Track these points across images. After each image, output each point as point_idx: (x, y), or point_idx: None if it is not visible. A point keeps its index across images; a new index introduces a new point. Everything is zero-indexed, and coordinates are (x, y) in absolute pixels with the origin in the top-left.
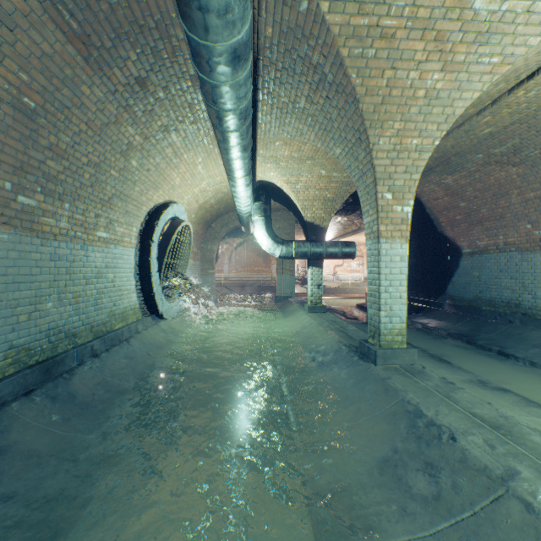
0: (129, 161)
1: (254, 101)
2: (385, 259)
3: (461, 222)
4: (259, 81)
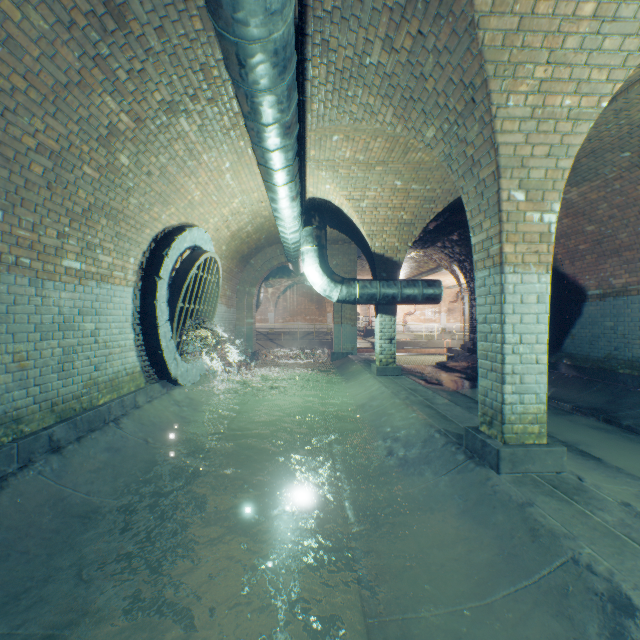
0: (115, 155)
1: (300, 61)
2: (512, 299)
3: (586, 253)
4: (307, 18)
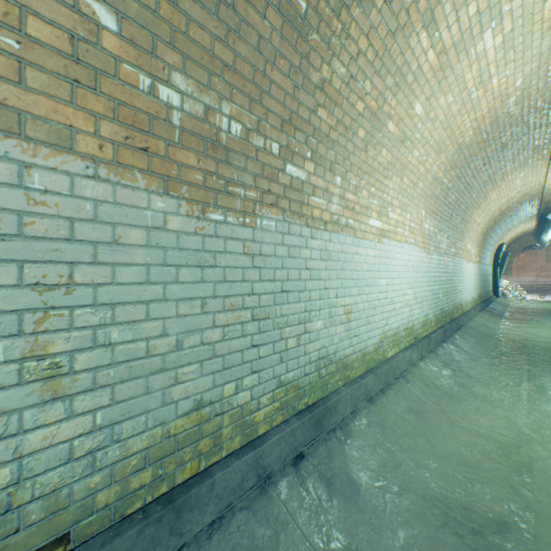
0: (498, 236)
1: None
2: None
3: None
4: None
